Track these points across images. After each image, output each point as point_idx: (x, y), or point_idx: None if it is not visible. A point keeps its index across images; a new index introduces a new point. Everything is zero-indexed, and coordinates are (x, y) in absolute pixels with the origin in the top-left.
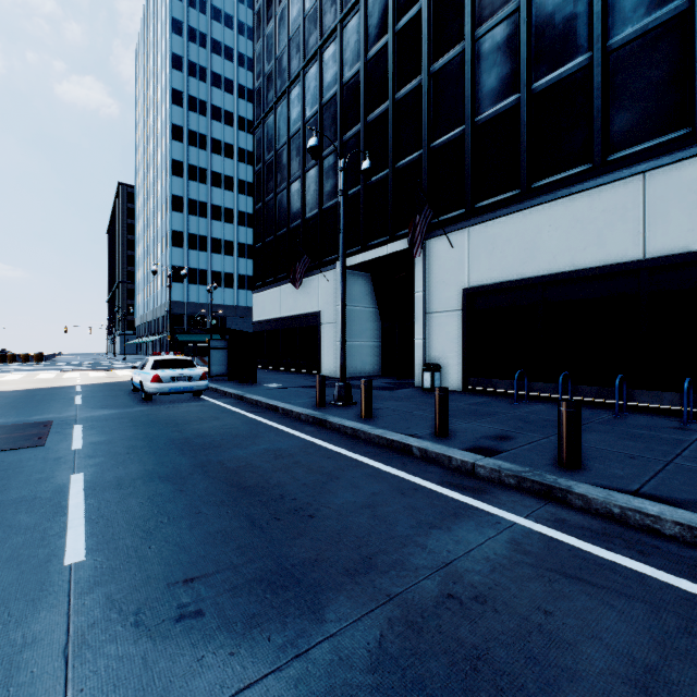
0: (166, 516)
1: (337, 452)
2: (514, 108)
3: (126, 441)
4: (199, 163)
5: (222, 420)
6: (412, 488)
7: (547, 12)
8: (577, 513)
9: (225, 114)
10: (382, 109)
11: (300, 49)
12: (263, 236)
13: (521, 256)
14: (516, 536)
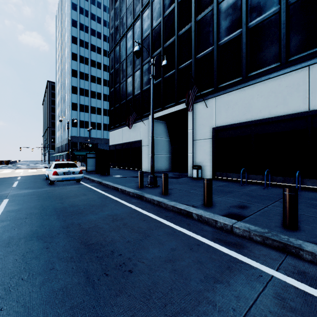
0: (27, 273)
1: (149, 216)
2: (239, 36)
3: (28, 209)
4: (85, 71)
5: (87, 196)
6: (196, 244)
7: None
8: (310, 265)
9: (97, 48)
10: (172, 40)
11: (131, 13)
12: (114, 104)
13: (242, 111)
14: (278, 290)
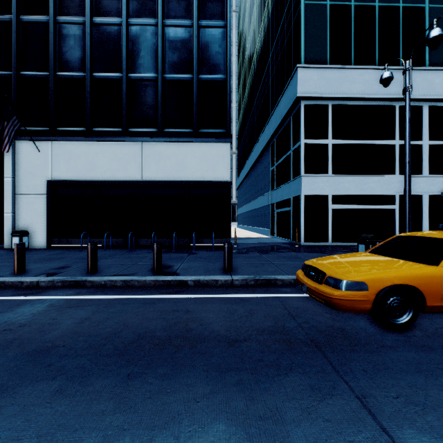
0: None
1: None
2: (83, 80)
3: None
4: None
5: None
6: None
7: (101, 38)
8: (88, 288)
9: None
10: None
11: None
12: None
13: (87, 167)
14: (53, 302)
